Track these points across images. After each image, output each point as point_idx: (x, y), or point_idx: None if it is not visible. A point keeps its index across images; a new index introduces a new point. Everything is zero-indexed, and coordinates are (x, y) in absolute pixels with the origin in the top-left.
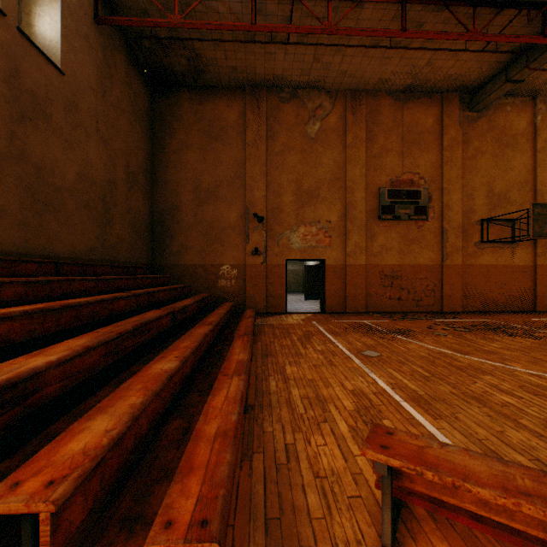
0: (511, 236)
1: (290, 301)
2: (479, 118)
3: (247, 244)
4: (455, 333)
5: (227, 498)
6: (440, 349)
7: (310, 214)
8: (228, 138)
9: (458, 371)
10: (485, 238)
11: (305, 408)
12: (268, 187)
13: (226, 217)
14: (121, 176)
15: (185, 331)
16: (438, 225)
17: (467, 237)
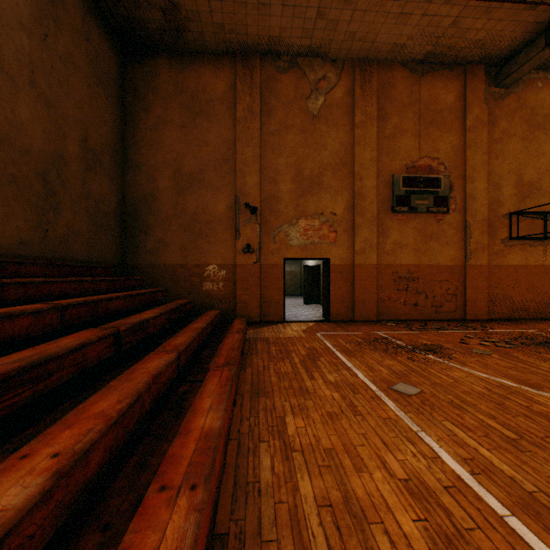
0: (543, 231)
1: (287, 306)
2: (507, 95)
3: (237, 239)
4: (500, 351)
5: None
6: (498, 380)
7: (312, 205)
8: (215, 113)
9: None
10: (513, 233)
11: (329, 544)
12: (263, 172)
13: (212, 208)
14: (74, 151)
15: (138, 358)
16: (461, 218)
17: (494, 232)
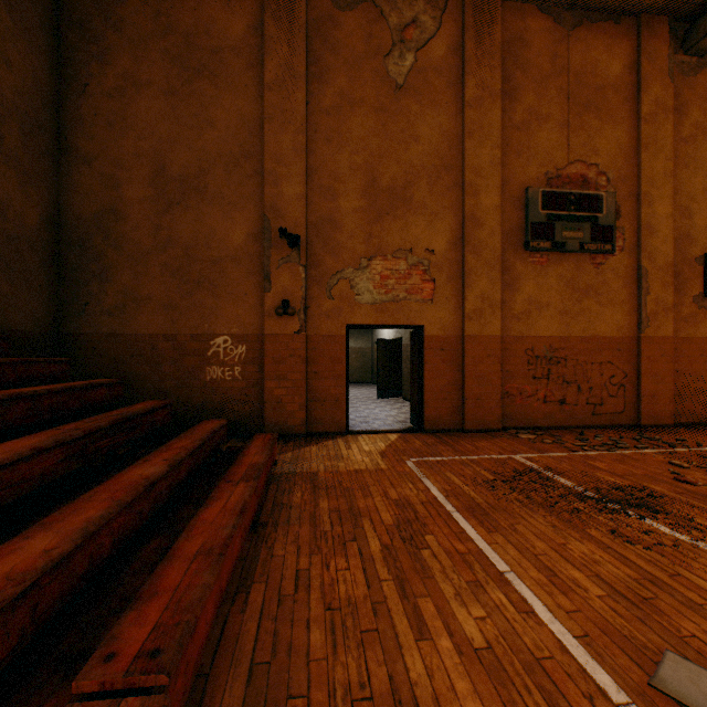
0: None
1: (352, 400)
2: (702, 68)
3: (266, 292)
4: None
5: None
6: None
7: (395, 236)
8: (227, 72)
9: None
10: None
11: None
12: (311, 178)
13: (221, 236)
14: None
15: None
16: (632, 262)
17: (681, 286)
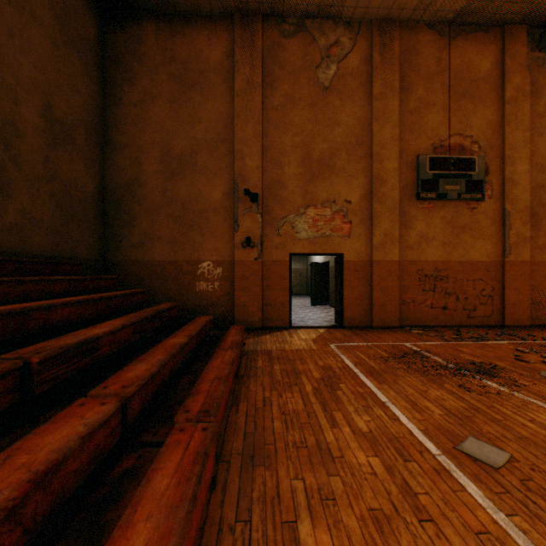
0: None
1: (293, 307)
2: None
3: (235, 232)
4: None
5: None
6: None
7: (323, 192)
8: (209, 85)
9: None
10: None
11: None
12: (265, 154)
13: (206, 195)
14: (32, 120)
15: (68, 402)
16: (498, 206)
17: (537, 223)
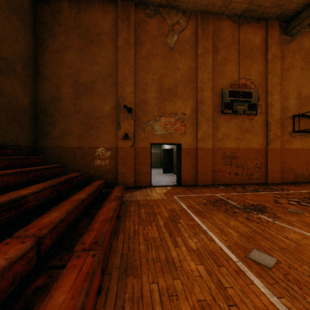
0: None
1: (153, 174)
2: (292, 41)
3: (118, 130)
4: (308, 210)
5: None
6: None
7: (170, 108)
8: (103, 42)
9: None
10: (295, 128)
11: None
12: (136, 85)
13: (100, 108)
14: None
15: (0, 241)
16: (264, 118)
17: (284, 128)
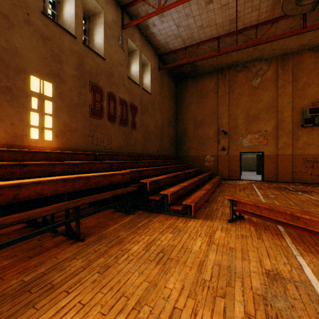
0: None
1: (246, 175)
2: None
3: (218, 145)
4: None
5: (196, 202)
6: (317, 199)
7: (254, 128)
8: (209, 96)
9: (313, 205)
10: None
11: (227, 204)
12: (229, 116)
13: (208, 133)
14: (166, 122)
15: None
16: None
17: None
